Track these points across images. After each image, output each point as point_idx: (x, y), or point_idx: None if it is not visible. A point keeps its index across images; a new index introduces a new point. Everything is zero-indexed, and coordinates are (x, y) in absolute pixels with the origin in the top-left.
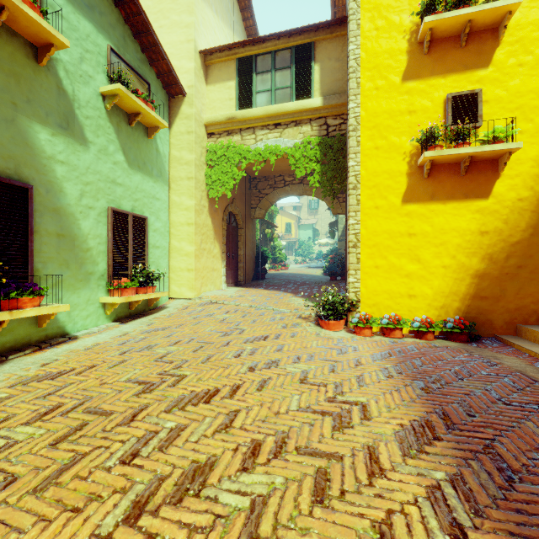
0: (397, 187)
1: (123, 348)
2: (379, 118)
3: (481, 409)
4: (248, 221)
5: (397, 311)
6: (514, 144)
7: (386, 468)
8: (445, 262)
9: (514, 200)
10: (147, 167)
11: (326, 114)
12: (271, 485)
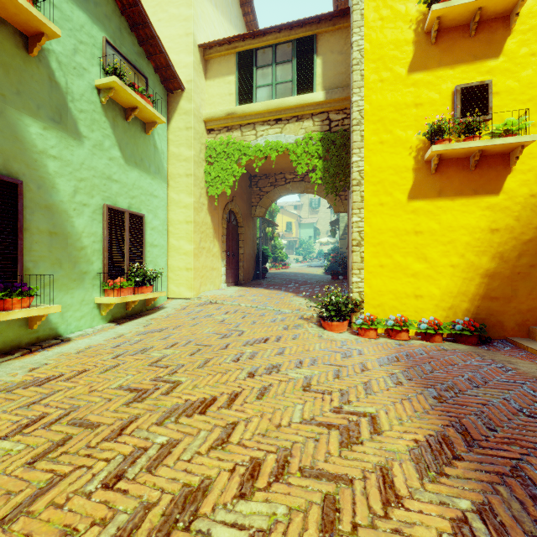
0: (403, 183)
1: (117, 351)
2: (384, 111)
3: (502, 422)
4: (248, 219)
5: (403, 312)
6: (528, 137)
7: (403, 495)
8: (453, 261)
9: (526, 195)
10: (145, 163)
11: (328, 108)
12: (272, 517)
